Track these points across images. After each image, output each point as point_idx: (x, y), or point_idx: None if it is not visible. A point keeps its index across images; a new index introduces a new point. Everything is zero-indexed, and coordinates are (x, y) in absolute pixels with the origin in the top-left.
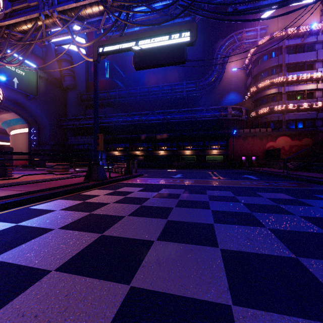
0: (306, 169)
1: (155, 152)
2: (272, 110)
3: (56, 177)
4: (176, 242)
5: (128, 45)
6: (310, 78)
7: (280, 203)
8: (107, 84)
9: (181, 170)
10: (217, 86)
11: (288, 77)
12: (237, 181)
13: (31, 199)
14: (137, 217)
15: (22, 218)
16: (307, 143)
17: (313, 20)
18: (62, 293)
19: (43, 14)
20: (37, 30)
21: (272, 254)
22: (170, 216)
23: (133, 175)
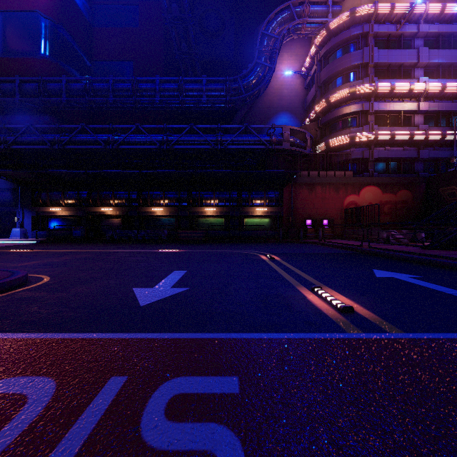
0: None
1: (145, 209)
2: (353, 141)
3: None
4: None
5: None
6: (409, 92)
7: None
8: (45, 68)
9: (195, 248)
10: (260, 99)
11: (378, 86)
12: None
13: None
14: None
15: None
16: (404, 198)
17: (411, 0)
18: None
19: None
20: None
21: None
22: None
23: None
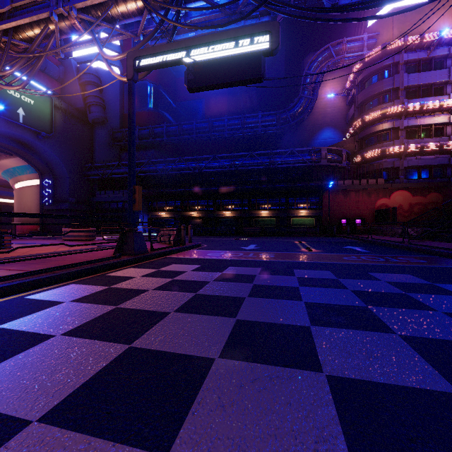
0: (435, 238)
1: (218, 212)
2: (384, 153)
3: (74, 249)
4: (251, 361)
5: (178, 55)
6: (439, 108)
7: (409, 291)
8: (151, 117)
9: (256, 238)
10: (306, 119)
11: (407, 107)
12: (337, 255)
13: (29, 283)
14: (188, 315)
15: (9, 315)
16: (434, 199)
17: (444, 25)
18: None
19: (56, 14)
20: (48, 37)
21: (417, 386)
22: (241, 312)
23: (186, 246)
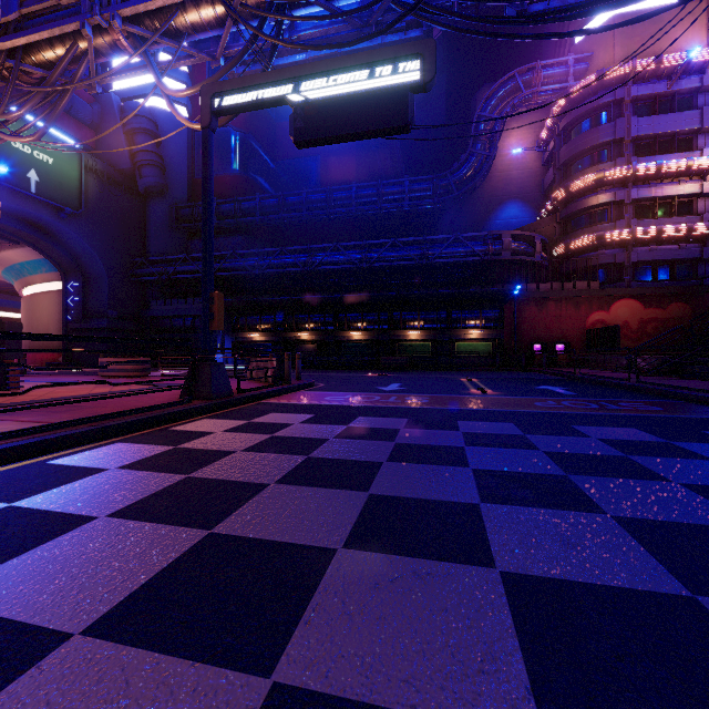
0: (679, 373)
1: (342, 333)
2: (601, 241)
3: (118, 390)
4: (390, 553)
5: (280, 91)
6: (686, 171)
7: (632, 452)
8: (236, 184)
9: (400, 374)
10: (479, 187)
11: (637, 169)
12: (526, 399)
13: (53, 441)
14: (296, 487)
15: (25, 488)
16: (678, 313)
17: (693, 42)
18: (90, 705)
19: (90, 25)
20: (76, 61)
21: (632, 586)
22: (376, 484)
23: (292, 386)
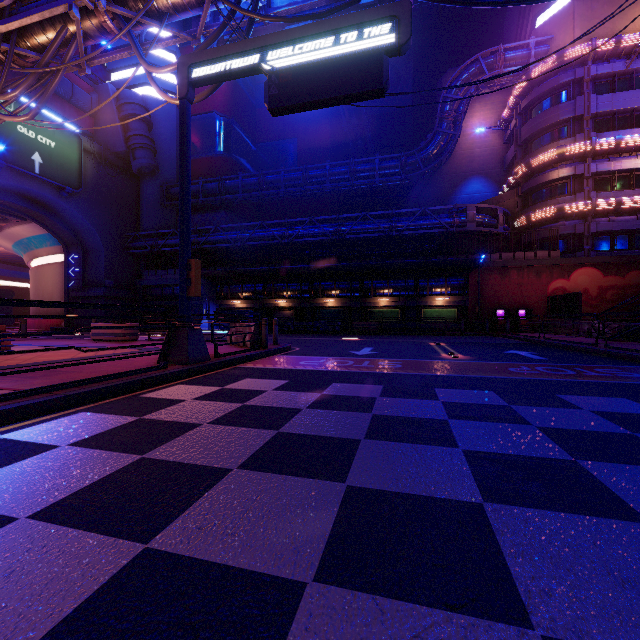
0: None
1: (317, 300)
2: (561, 213)
3: (102, 354)
4: (379, 593)
5: (255, 59)
6: None
7: (638, 429)
8: (220, 165)
9: (371, 338)
10: (444, 164)
11: (596, 144)
12: (499, 364)
13: (10, 412)
14: (261, 475)
15: None
16: (637, 281)
17: None
18: None
19: (77, 7)
20: (67, 44)
21: None
22: (354, 470)
23: (268, 351)
